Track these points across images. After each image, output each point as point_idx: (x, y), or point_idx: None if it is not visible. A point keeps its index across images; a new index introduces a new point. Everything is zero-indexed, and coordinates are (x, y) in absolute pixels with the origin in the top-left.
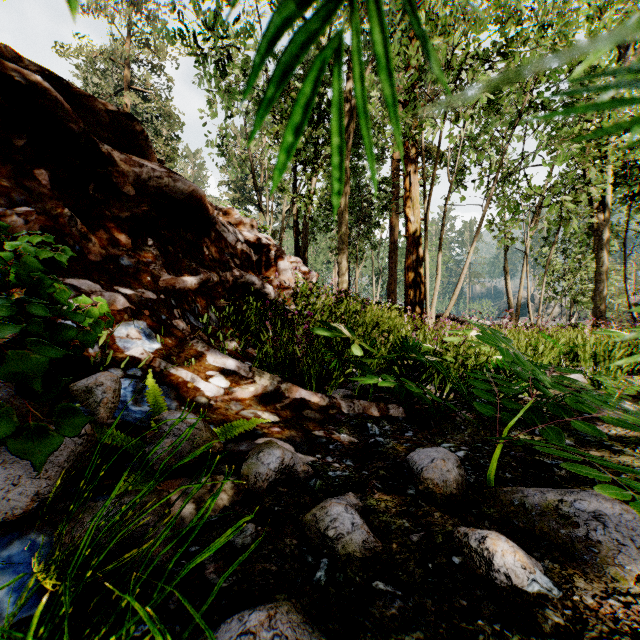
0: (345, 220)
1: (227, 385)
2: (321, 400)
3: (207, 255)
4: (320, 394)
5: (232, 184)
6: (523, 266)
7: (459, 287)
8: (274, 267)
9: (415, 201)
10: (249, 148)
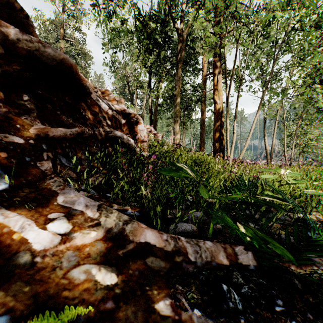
0: (178, 104)
1: (68, 229)
2: (166, 244)
3: (83, 115)
4: (165, 235)
5: (118, 91)
6: (274, 132)
7: (248, 141)
8: (135, 128)
9: (219, 91)
10: (125, 69)
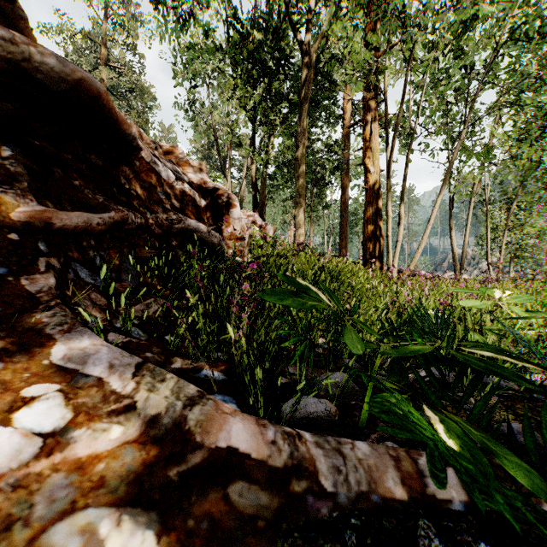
0: (302, 173)
1: (62, 422)
2: (272, 452)
3: (127, 189)
4: (271, 431)
5: (200, 154)
6: (467, 223)
7: (425, 239)
8: (225, 215)
9: (374, 151)
10: (212, 116)
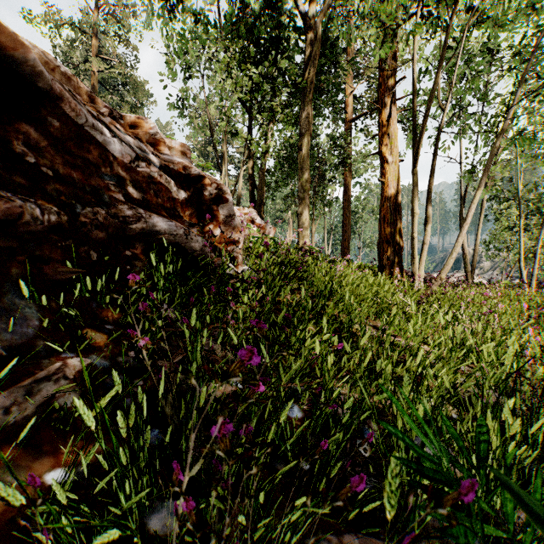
0: (306, 165)
1: None
2: None
3: (32, 164)
4: None
5: (197, 151)
6: (479, 222)
7: (460, 241)
8: (214, 212)
9: (392, 138)
10: (208, 109)
